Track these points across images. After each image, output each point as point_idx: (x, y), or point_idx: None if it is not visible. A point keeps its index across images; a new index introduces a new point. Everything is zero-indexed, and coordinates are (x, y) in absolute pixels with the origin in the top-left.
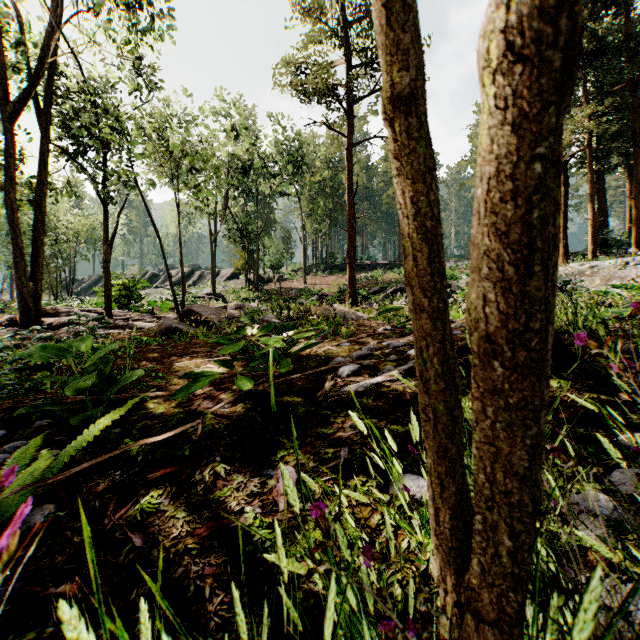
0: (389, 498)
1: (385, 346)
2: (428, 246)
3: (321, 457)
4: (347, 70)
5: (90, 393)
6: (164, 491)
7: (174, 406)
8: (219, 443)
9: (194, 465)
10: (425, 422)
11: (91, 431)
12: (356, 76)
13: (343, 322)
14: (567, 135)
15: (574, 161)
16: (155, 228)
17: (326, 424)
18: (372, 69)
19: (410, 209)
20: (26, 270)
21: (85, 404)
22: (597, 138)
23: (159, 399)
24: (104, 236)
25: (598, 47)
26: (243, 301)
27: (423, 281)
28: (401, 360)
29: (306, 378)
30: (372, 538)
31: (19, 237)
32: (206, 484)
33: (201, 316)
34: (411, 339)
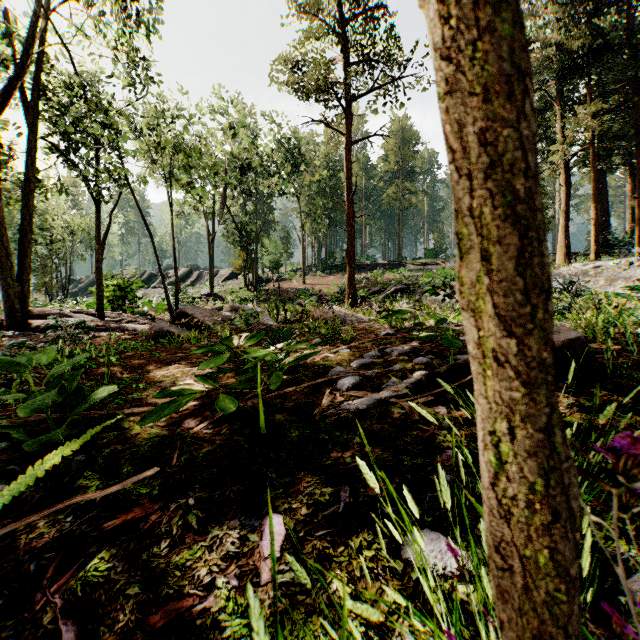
0: (402, 567)
1: (388, 353)
2: (523, 231)
3: (316, 500)
4: (346, 67)
5: (58, 410)
6: (119, 549)
7: (151, 425)
8: (195, 478)
9: (162, 509)
10: (502, 571)
11: (35, 469)
12: (356, 73)
13: (342, 325)
14: (569, 133)
15: (575, 160)
16: (147, 227)
17: (323, 452)
18: (372, 66)
19: (482, 156)
20: (12, 270)
21: (49, 424)
22: (599, 137)
23: (136, 416)
24: (96, 235)
25: (601, 44)
26: (241, 301)
27: (510, 303)
28: (406, 370)
29: (302, 391)
30: (382, 635)
31: (5, 236)
32: (173, 538)
33: (194, 318)
34: (416, 345)
